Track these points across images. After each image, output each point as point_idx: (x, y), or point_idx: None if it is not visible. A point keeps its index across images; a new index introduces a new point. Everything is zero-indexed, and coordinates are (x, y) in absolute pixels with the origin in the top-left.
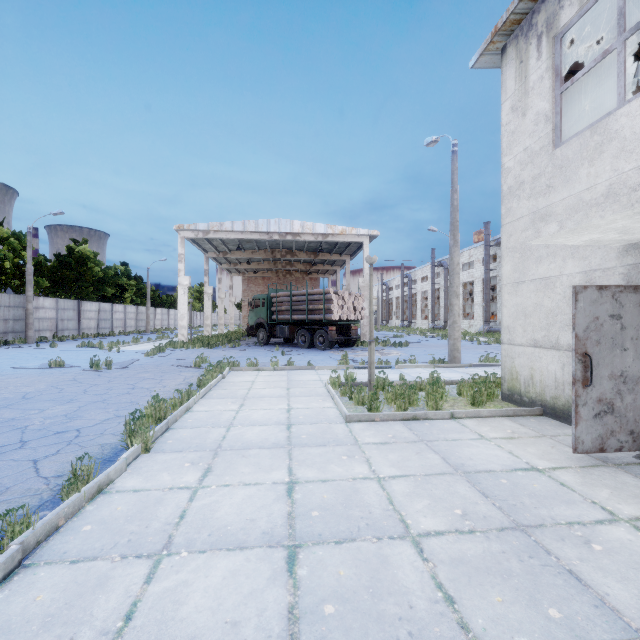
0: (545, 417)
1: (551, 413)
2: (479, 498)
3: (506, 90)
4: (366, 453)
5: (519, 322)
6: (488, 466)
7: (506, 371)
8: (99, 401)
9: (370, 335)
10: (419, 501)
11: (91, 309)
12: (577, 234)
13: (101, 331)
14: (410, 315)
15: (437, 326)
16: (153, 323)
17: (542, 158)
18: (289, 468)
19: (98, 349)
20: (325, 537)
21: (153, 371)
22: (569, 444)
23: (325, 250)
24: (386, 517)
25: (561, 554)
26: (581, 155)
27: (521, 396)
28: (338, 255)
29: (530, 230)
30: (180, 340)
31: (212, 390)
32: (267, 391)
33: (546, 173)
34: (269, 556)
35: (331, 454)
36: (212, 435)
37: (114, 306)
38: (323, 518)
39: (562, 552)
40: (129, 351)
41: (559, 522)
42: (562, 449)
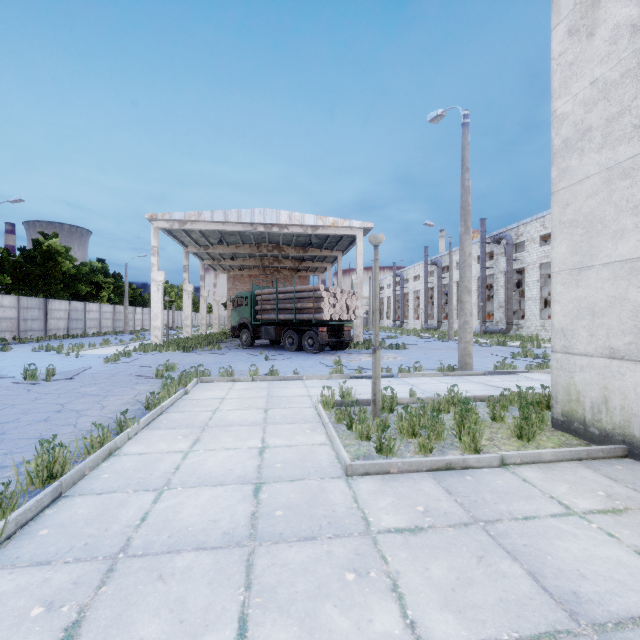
0: (633, 460)
1: None
2: None
3: (559, 9)
4: (388, 561)
5: (582, 323)
6: (627, 601)
7: (559, 389)
8: None
9: (375, 340)
10: None
11: (60, 308)
12: None
13: (72, 332)
14: (402, 315)
15: (430, 326)
16: (132, 323)
17: (625, 88)
18: (241, 620)
19: (56, 353)
20: None
21: (102, 383)
22: None
23: (315, 245)
24: None
25: None
26: None
27: (586, 425)
28: (329, 251)
29: (602, 194)
30: (152, 343)
31: (164, 413)
32: (238, 414)
33: (633, 108)
34: None
35: (325, 566)
36: (125, 512)
37: (87, 305)
38: None
39: None
40: (91, 355)
41: None
42: None
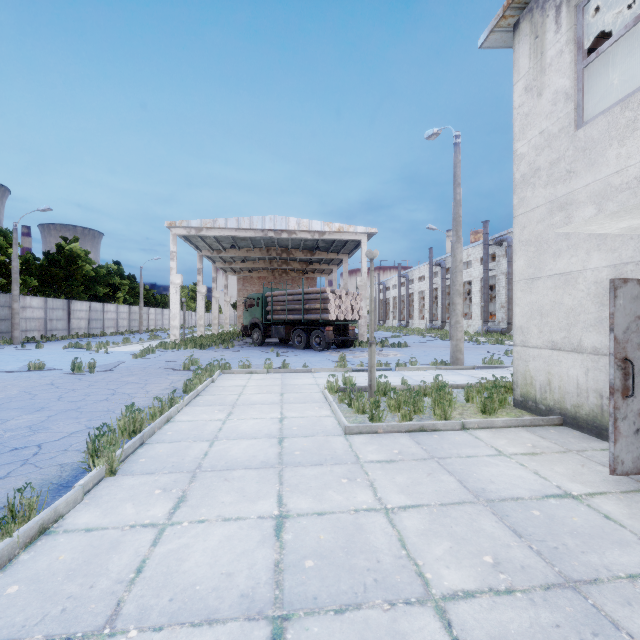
0: (565, 427)
1: (572, 423)
2: (511, 538)
3: (519, 69)
4: (369, 474)
5: (534, 322)
6: (514, 492)
7: (519, 375)
8: (72, 409)
9: (370, 336)
10: (438, 543)
11: (81, 309)
12: (616, 219)
13: (92, 331)
14: (407, 315)
15: (435, 326)
16: (146, 323)
17: (561, 141)
18: (279, 496)
19: (85, 350)
20: (322, 602)
21: (139, 374)
22: (600, 461)
23: (322, 248)
24: (399, 568)
25: (633, 628)
26: (609, 134)
27: (536, 403)
28: (335, 254)
29: (547, 221)
30: (171, 341)
31: (199, 396)
32: (259, 397)
33: (566, 157)
34: (246, 636)
35: (329, 476)
36: (192, 451)
37: (106, 306)
38: (319, 571)
39: (634, 625)
40: (117, 352)
41: (617, 575)
42: (594, 468)
